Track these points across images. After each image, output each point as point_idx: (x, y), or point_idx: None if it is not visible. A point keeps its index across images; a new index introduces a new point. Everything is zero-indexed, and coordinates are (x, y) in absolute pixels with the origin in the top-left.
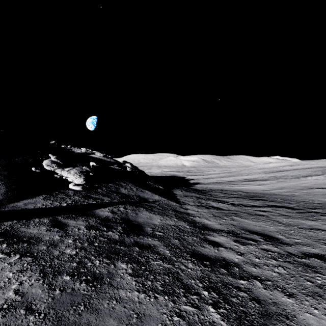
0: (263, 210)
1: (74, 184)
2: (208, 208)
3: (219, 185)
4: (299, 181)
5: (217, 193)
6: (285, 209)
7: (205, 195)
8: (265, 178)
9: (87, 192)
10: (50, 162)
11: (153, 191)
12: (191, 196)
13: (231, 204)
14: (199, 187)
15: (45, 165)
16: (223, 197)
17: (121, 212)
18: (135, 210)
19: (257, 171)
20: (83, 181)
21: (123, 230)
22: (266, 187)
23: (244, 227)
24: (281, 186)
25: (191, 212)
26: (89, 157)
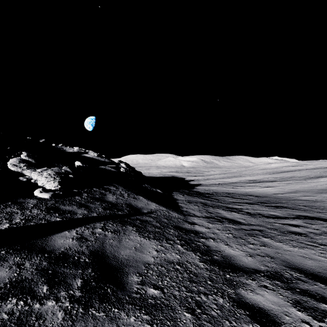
0: (293, 223)
1: (42, 189)
2: (220, 220)
3: (222, 186)
4: (312, 183)
5: (224, 197)
6: (322, 222)
7: (210, 200)
8: (271, 179)
9: (57, 201)
10: (17, 160)
11: (149, 197)
12: (195, 203)
13: (247, 214)
14: (202, 189)
15: (9, 165)
16: (234, 203)
17: (95, 238)
18: (119, 232)
19: (260, 172)
20: (58, 185)
21: (82, 289)
22: (277, 190)
23: (290, 261)
24: (294, 188)
25: (200, 229)
26: (81, 157)
